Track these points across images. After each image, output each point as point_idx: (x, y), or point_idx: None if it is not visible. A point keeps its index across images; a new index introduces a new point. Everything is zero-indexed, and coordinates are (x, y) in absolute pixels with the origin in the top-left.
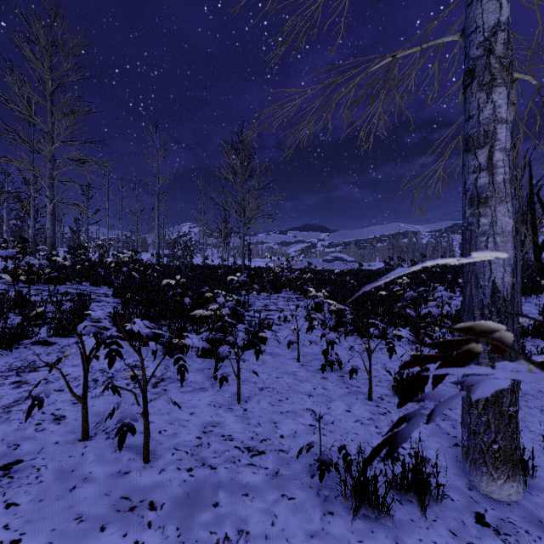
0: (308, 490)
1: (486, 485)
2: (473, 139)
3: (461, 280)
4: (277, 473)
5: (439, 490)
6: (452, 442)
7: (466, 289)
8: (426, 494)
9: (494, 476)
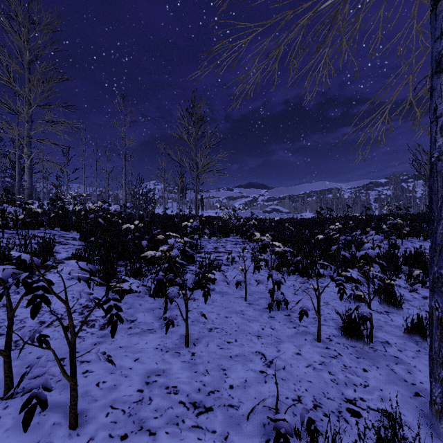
0: None
1: None
2: None
3: (385, 226)
4: (226, 439)
5: None
6: (412, 391)
7: (437, 227)
8: None
9: None
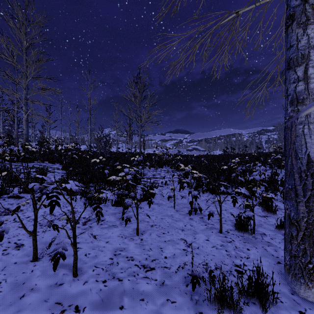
0: (185, 296)
1: (304, 292)
2: (294, 60)
3: (270, 160)
4: (163, 284)
5: (274, 296)
6: (276, 261)
7: (288, 160)
8: (266, 300)
9: (309, 286)
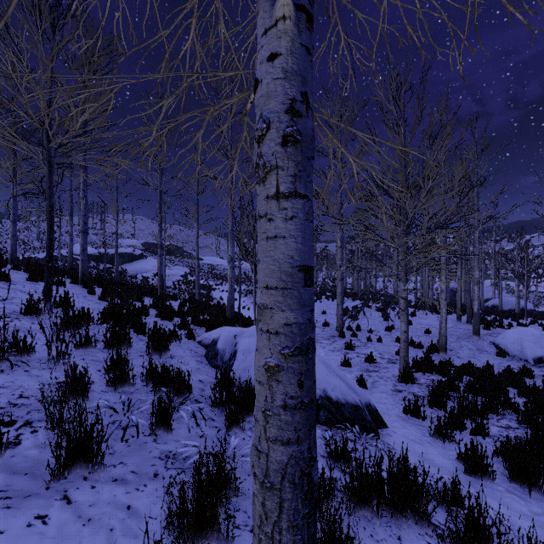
0: None
1: None
2: None
3: None
4: None
5: None
6: None
7: None
8: None
9: None
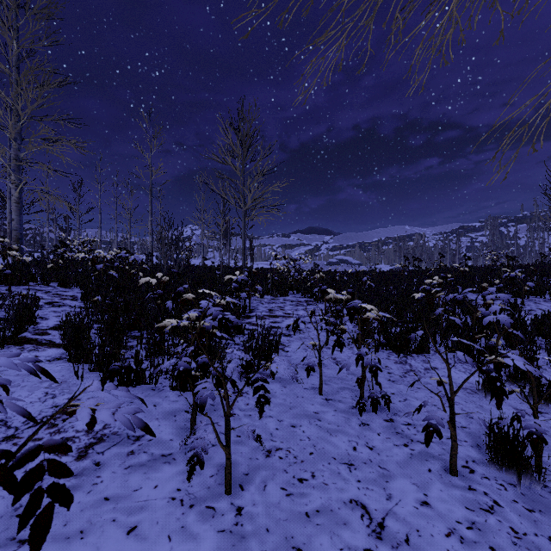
0: None
1: None
2: None
3: (498, 281)
4: None
5: None
6: None
7: None
8: None
9: None
